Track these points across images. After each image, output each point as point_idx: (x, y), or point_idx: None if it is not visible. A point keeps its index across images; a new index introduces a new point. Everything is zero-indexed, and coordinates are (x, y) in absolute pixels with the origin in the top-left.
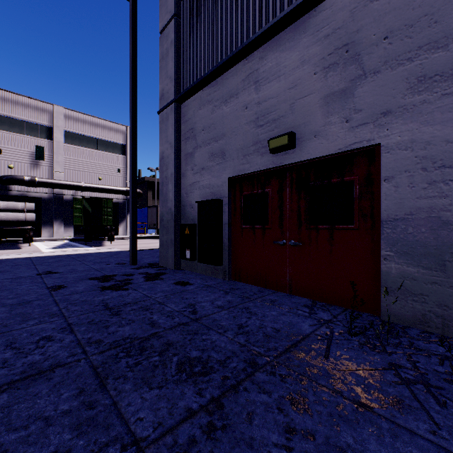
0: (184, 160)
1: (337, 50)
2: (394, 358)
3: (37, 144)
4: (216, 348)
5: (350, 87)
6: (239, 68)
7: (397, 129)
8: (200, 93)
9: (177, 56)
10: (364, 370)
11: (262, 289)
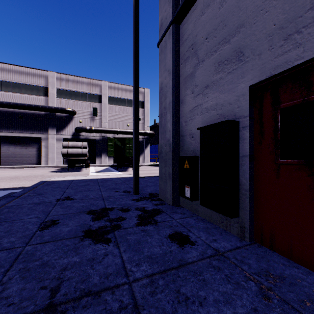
0: (183, 85)
1: None
2: None
3: (93, 107)
4: None
5: None
6: None
7: None
8: None
9: None
10: None
11: None
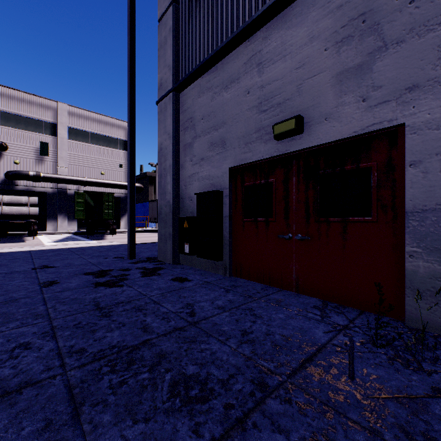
0: (183, 151)
1: (352, 21)
2: (436, 380)
3: (41, 140)
4: (216, 362)
5: (368, 61)
6: (241, 51)
7: (426, 106)
8: (199, 80)
9: (175, 43)
10: (403, 398)
11: (266, 287)
